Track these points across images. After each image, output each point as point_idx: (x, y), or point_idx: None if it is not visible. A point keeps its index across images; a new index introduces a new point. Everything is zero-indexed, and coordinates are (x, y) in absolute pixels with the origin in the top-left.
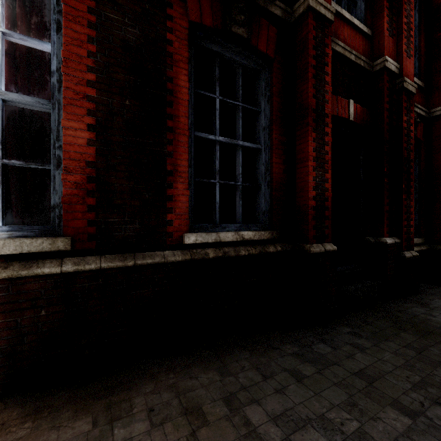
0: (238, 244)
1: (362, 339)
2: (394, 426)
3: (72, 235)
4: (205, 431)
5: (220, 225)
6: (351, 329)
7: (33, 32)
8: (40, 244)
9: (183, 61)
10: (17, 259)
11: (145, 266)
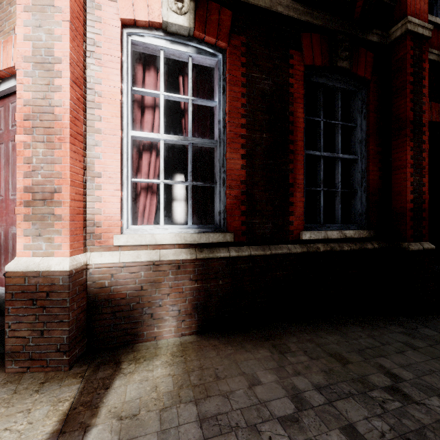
0: (341, 241)
1: None
2: None
3: (232, 231)
4: (352, 366)
5: (324, 225)
6: None
7: (200, 93)
8: (218, 237)
9: (300, 97)
10: (205, 246)
11: (277, 255)
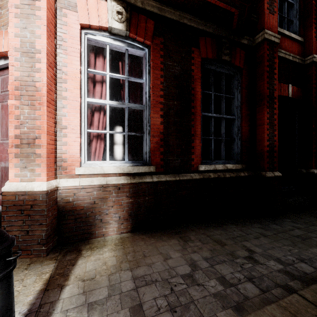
0: (224, 171)
1: (298, 224)
2: (316, 252)
3: (155, 165)
4: (227, 247)
5: (214, 161)
6: (291, 220)
7: (133, 73)
8: (145, 169)
9: (198, 78)
10: (136, 175)
11: (183, 180)
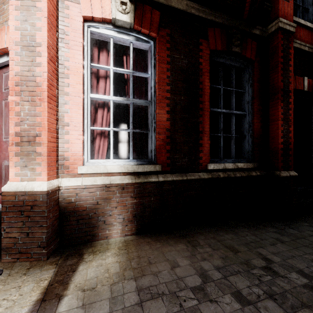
0: (234, 170)
1: None
2: None
3: (160, 164)
4: (240, 254)
5: (223, 159)
6: (308, 224)
7: (138, 67)
8: (150, 168)
9: (207, 72)
10: (141, 174)
11: (191, 180)
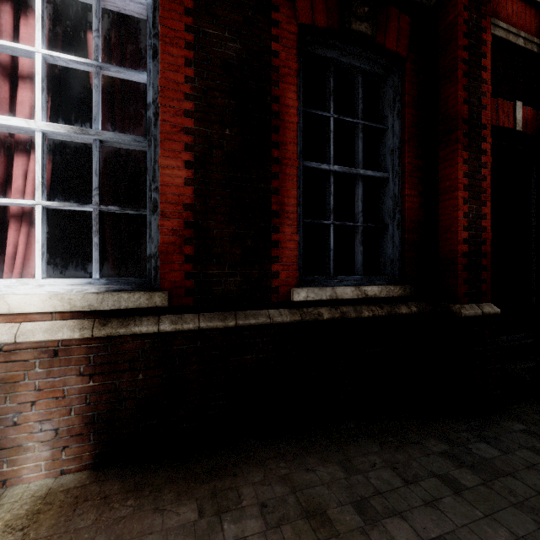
0: (359, 303)
1: None
2: None
3: (168, 289)
4: None
5: (335, 278)
6: (524, 425)
7: (127, 62)
8: (138, 300)
9: (291, 75)
10: (115, 315)
11: (247, 327)
